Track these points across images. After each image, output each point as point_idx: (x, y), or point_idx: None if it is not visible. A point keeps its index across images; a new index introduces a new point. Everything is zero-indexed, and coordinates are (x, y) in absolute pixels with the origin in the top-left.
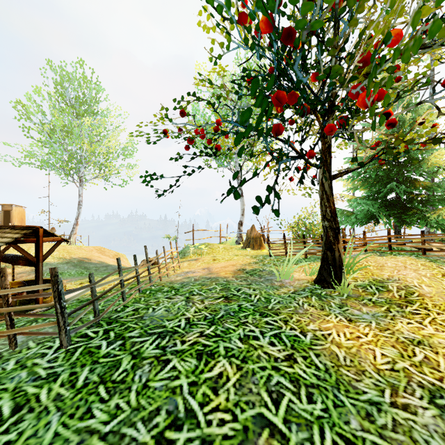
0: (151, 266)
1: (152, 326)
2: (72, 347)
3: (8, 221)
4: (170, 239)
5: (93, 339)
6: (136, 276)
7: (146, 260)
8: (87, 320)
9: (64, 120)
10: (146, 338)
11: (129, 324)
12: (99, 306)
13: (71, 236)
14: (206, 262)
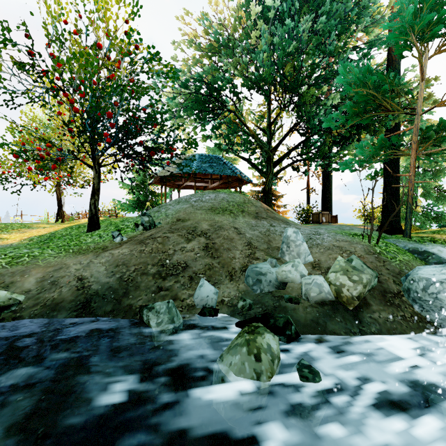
0: None
1: None
2: None
3: None
4: None
5: None
6: None
7: None
8: None
9: None
10: None
11: None
12: None
13: None
14: None
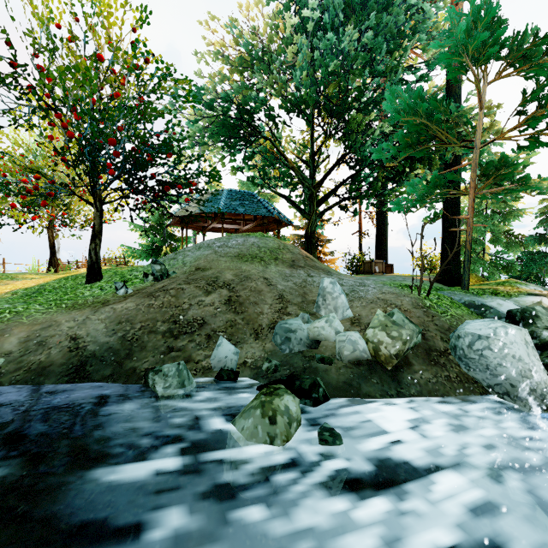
0: None
1: None
2: None
3: None
4: None
5: None
6: None
7: None
8: None
9: None
10: None
11: None
12: None
13: None
14: None
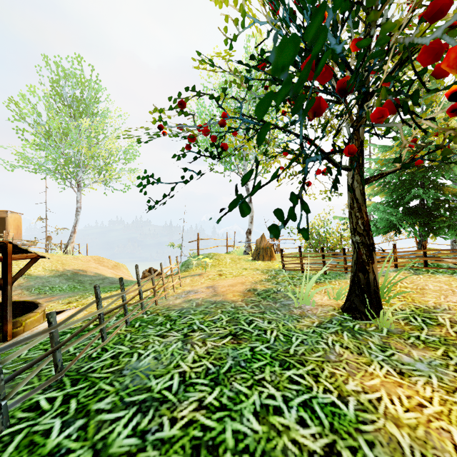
0: (150, 281)
1: (132, 389)
2: (9, 431)
3: (4, 228)
4: (174, 247)
5: (44, 415)
6: (122, 305)
7: (137, 282)
8: (46, 375)
9: (60, 121)
10: (120, 414)
11: (101, 384)
12: (71, 348)
13: (68, 244)
14: (211, 278)
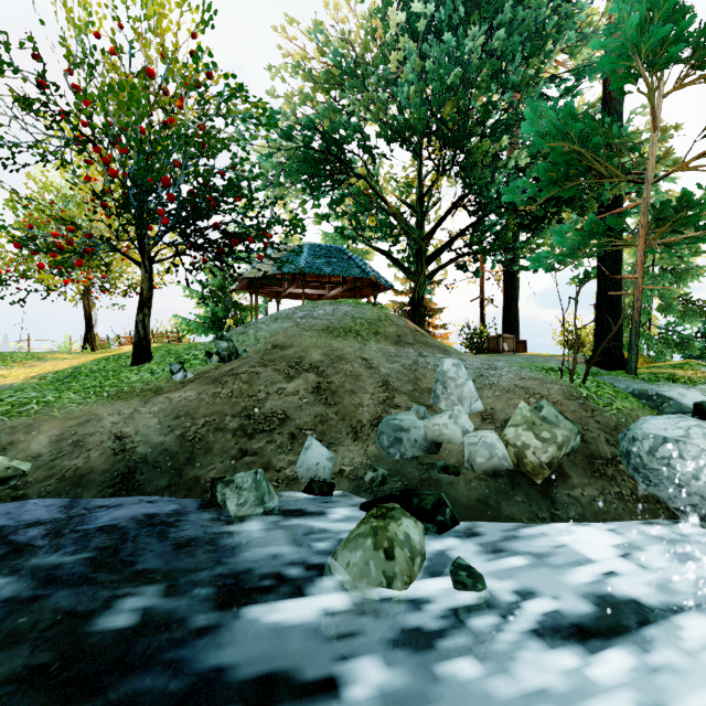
0: None
1: None
2: None
3: None
4: None
5: None
6: None
7: None
8: None
9: None
10: None
11: None
12: None
13: None
14: None
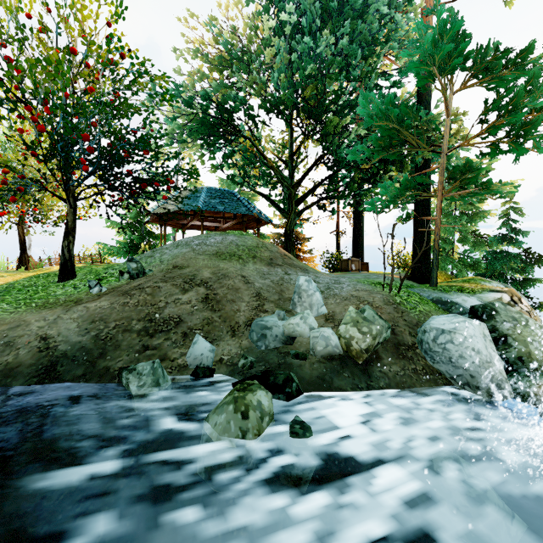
0: None
1: None
2: None
3: None
4: None
5: None
6: None
7: None
8: None
9: None
10: None
11: None
12: None
13: None
14: None
